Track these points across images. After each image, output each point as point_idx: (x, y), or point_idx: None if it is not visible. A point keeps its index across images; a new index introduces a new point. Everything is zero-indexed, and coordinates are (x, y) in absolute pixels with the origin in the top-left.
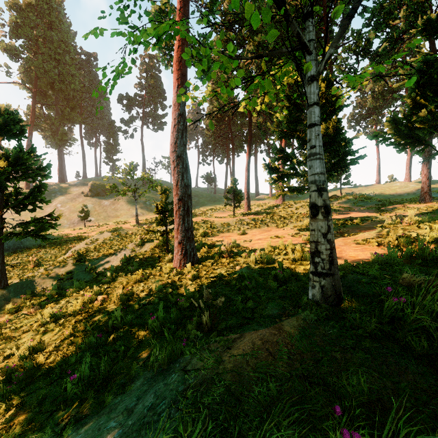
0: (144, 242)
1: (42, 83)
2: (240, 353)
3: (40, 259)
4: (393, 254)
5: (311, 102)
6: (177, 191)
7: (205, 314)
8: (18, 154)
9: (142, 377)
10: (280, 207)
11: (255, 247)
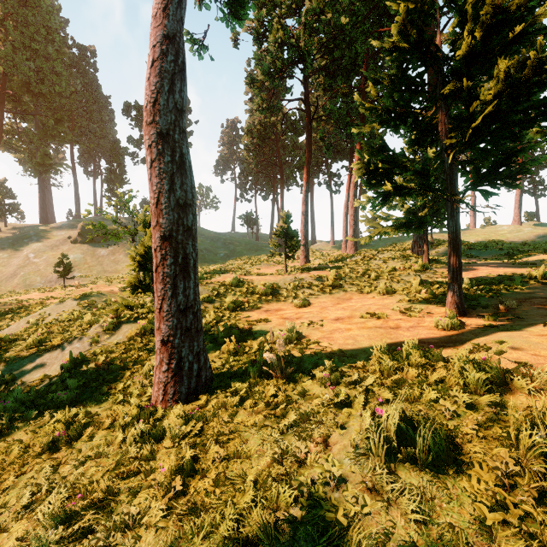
0: (120, 323)
1: (14, 84)
2: None
3: None
4: None
5: None
6: (158, 219)
7: None
8: None
9: None
10: (357, 259)
11: (338, 343)
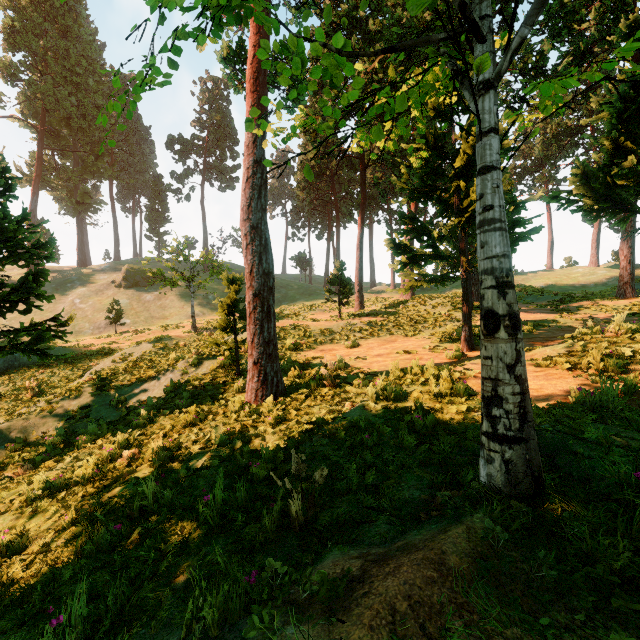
0: (201, 359)
1: (52, 118)
2: (366, 639)
3: (42, 384)
4: (610, 391)
5: (485, 127)
6: (252, 282)
7: (295, 500)
8: (0, 223)
9: (176, 632)
10: (409, 305)
11: (373, 368)
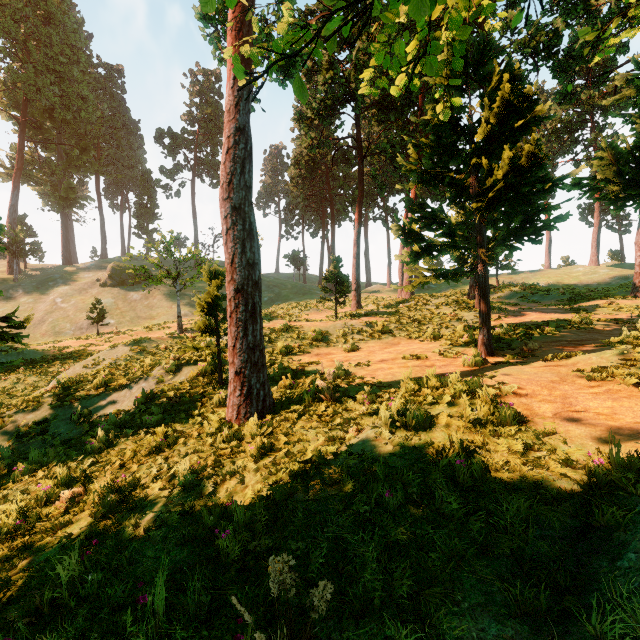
0: (180, 365)
1: (35, 109)
2: None
3: (3, 392)
4: None
5: None
6: (233, 275)
7: None
8: None
9: None
10: (410, 304)
11: (379, 378)
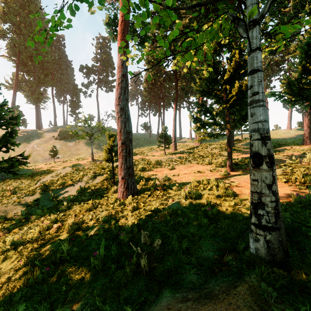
0: (95, 176)
1: (23, 56)
2: None
3: (16, 188)
4: None
5: (253, 47)
6: (121, 137)
7: (143, 259)
8: None
9: None
10: (199, 148)
11: (183, 181)
